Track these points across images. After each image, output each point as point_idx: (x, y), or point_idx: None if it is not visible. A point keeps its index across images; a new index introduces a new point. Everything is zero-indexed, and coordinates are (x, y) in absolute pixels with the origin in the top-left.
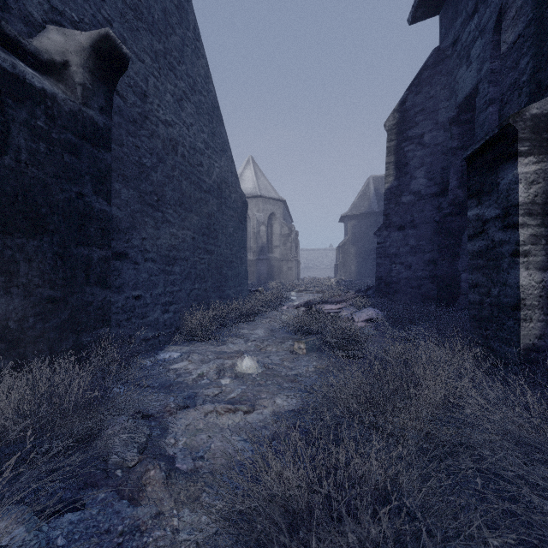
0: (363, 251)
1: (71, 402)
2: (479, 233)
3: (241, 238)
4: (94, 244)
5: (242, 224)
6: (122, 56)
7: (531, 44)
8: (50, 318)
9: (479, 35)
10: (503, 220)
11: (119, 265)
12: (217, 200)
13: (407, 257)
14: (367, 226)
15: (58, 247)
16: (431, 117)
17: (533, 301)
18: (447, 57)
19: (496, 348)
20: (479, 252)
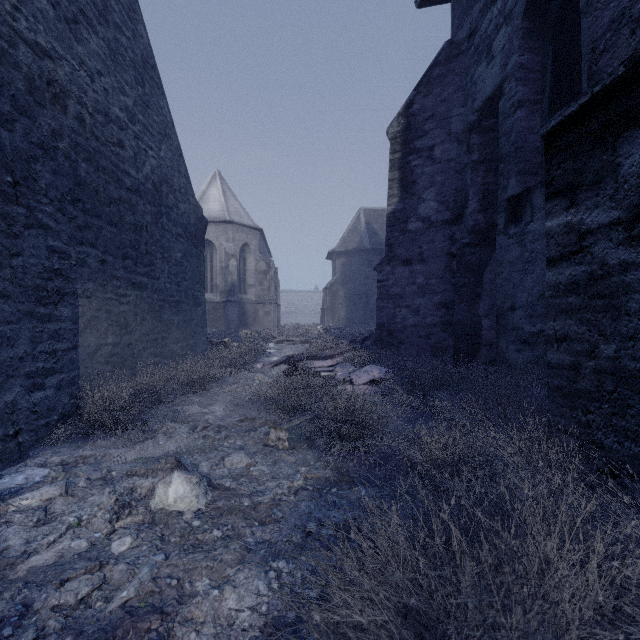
0: (353, 293)
1: None
2: (571, 253)
3: (196, 269)
4: None
5: (198, 249)
6: None
7: None
8: None
9: (505, 22)
10: (628, 227)
11: None
12: (153, 208)
13: (414, 299)
14: (358, 265)
15: None
16: (443, 126)
17: None
18: (461, 53)
19: (609, 444)
20: (570, 284)
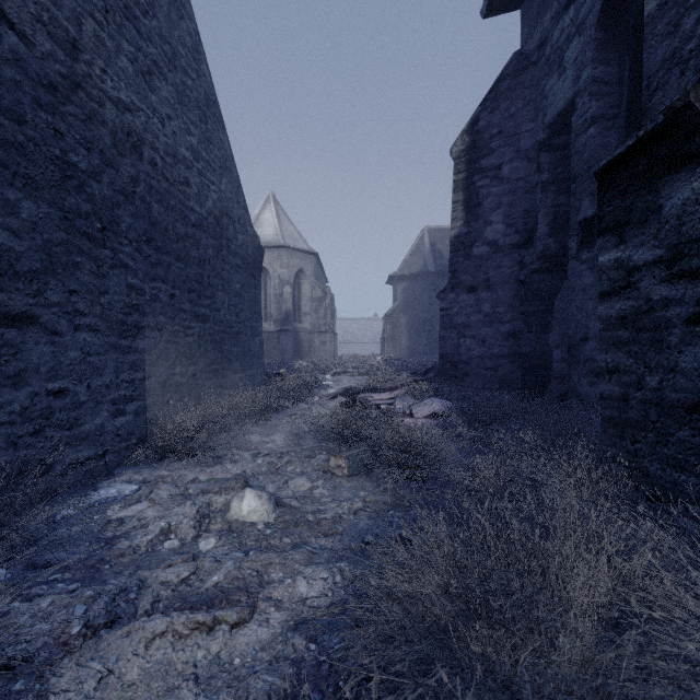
0: (416, 321)
1: None
2: (620, 288)
3: (254, 299)
4: None
5: (255, 280)
6: None
7: None
8: None
9: (577, 32)
10: (669, 266)
11: (15, 336)
12: (215, 241)
13: (480, 328)
14: (422, 290)
15: None
16: (512, 143)
17: None
18: (531, 64)
19: (654, 472)
20: (620, 318)
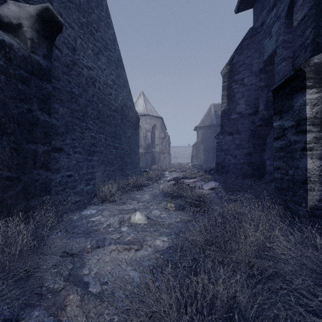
0: (207, 147)
1: (18, 247)
2: (280, 136)
3: (136, 139)
4: (39, 142)
5: (136, 131)
6: (58, 22)
7: (312, 20)
8: (8, 190)
9: (277, 20)
10: (296, 128)
11: (57, 155)
12: (121, 116)
13: (234, 151)
14: (210, 133)
15: (14, 144)
16: (248, 68)
17: (315, 178)
18: (257, 33)
19: (291, 207)
20: (280, 148)
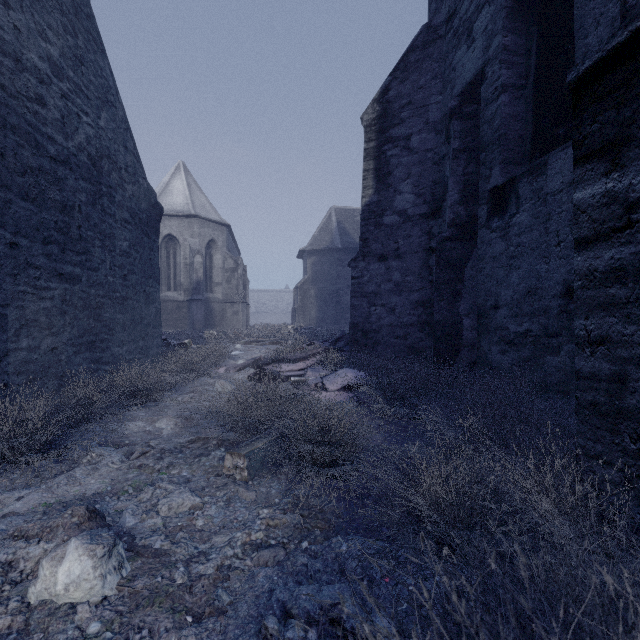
0: (325, 293)
1: None
2: (613, 230)
3: (148, 261)
4: None
5: (150, 239)
6: None
7: None
8: None
9: (487, 1)
10: None
11: None
12: (90, 185)
13: (390, 297)
14: (329, 264)
15: None
16: (421, 114)
17: None
18: (439, 38)
19: None
20: (612, 270)
